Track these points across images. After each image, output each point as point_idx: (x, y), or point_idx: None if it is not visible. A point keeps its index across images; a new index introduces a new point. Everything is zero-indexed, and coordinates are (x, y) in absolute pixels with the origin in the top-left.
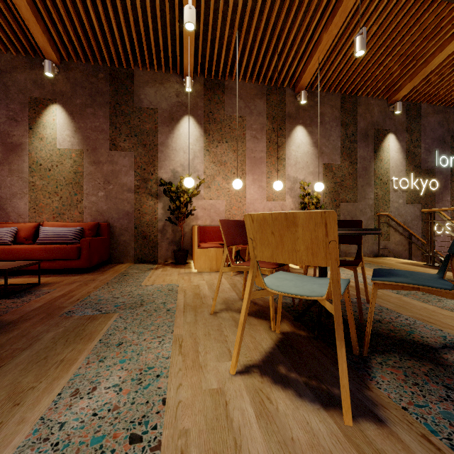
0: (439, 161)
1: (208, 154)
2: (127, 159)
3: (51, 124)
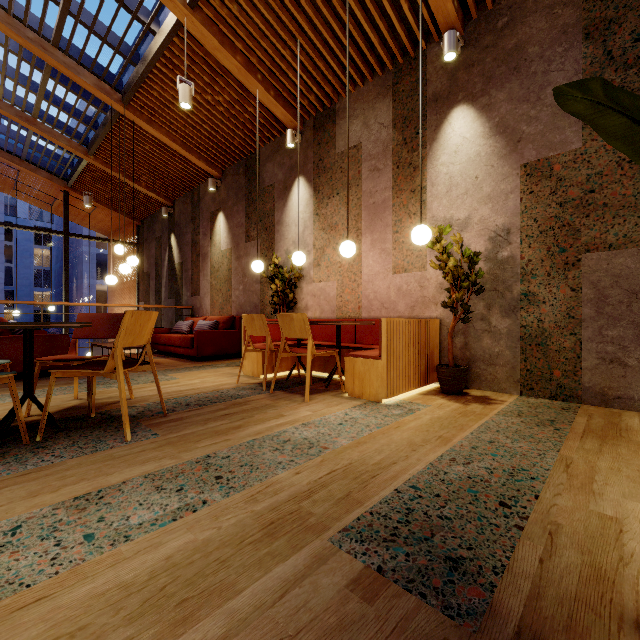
0: None
1: (318, 219)
2: (255, 249)
3: (219, 231)
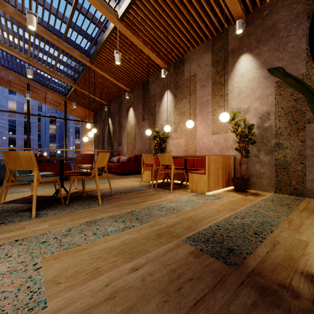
0: None
1: (176, 110)
2: (147, 124)
3: (130, 116)
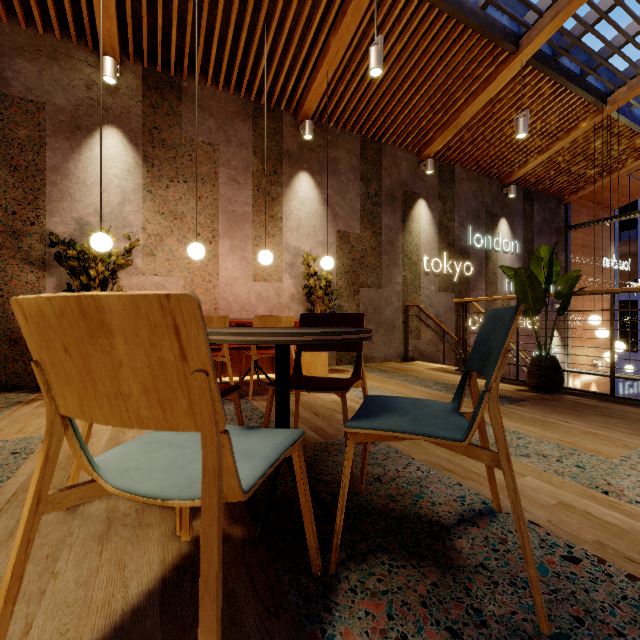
0: (474, 240)
1: (152, 198)
2: None
3: None
